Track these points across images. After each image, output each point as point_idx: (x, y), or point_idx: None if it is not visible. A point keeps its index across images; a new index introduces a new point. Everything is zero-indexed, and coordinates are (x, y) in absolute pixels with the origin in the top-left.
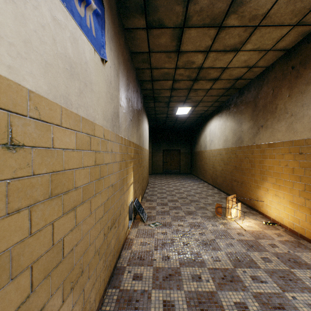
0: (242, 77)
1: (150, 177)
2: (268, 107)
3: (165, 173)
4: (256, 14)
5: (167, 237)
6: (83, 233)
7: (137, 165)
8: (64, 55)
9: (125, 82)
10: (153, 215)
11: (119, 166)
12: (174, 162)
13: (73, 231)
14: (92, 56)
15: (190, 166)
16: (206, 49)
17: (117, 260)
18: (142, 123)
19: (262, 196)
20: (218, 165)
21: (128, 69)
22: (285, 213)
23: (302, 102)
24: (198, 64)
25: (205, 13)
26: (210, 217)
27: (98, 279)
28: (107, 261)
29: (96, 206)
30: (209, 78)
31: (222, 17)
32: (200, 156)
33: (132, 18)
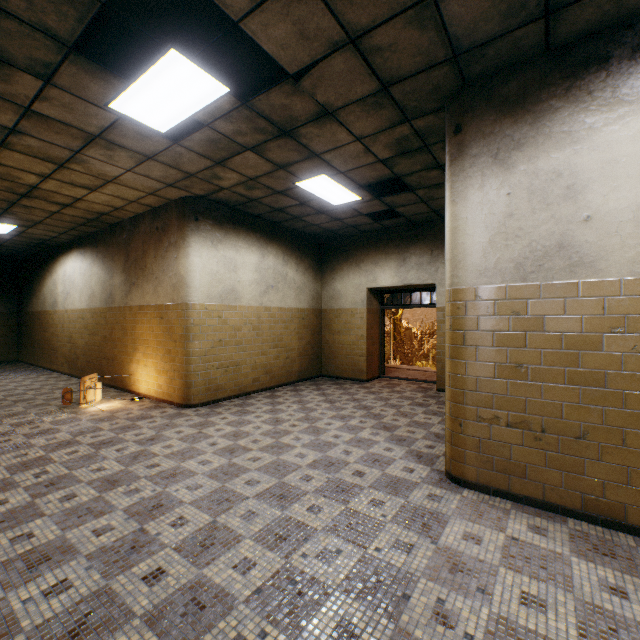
0: (110, 213)
1: None
2: (140, 262)
3: None
4: (106, 174)
5: None
6: None
7: None
8: None
9: None
10: None
11: None
12: None
13: None
14: None
15: (18, 345)
16: (44, 174)
17: None
18: None
19: (135, 371)
20: (81, 338)
21: None
22: (153, 382)
23: (163, 267)
24: (31, 183)
25: (38, 150)
26: (54, 411)
27: None
28: None
29: None
30: (55, 201)
31: (63, 161)
32: (45, 322)
33: None
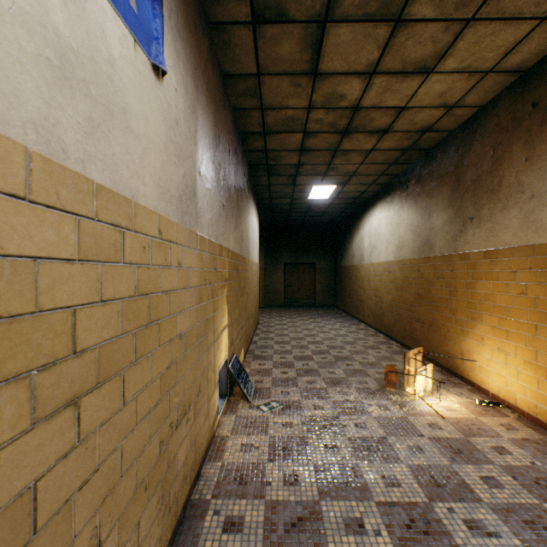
0: (433, 126)
1: (262, 313)
2: (484, 182)
3: (289, 305)
4: None
5: (294, 434)
6: (103, 454)
7: (237, 292)
8: (40, 22)
9: (211, 130)
10: (267, 388)
11: (198, 296)
12: (304, 286)
13: (69, 457)
14: (127, 52)
15: (334, 294)
16: (369, 68)
17: (193, 485)
18: (245, 213)
19: (472, 350)
20: (386, 292)
21: (217, 106)
22: (520, 383)
23: None
24: (352, 101)
25: None
26: (374, 390)
27: (146, 542)
28: (168, 496)
29: (139, 385)
30: (372, 128)
31: None
32: (352, 275)
33: None
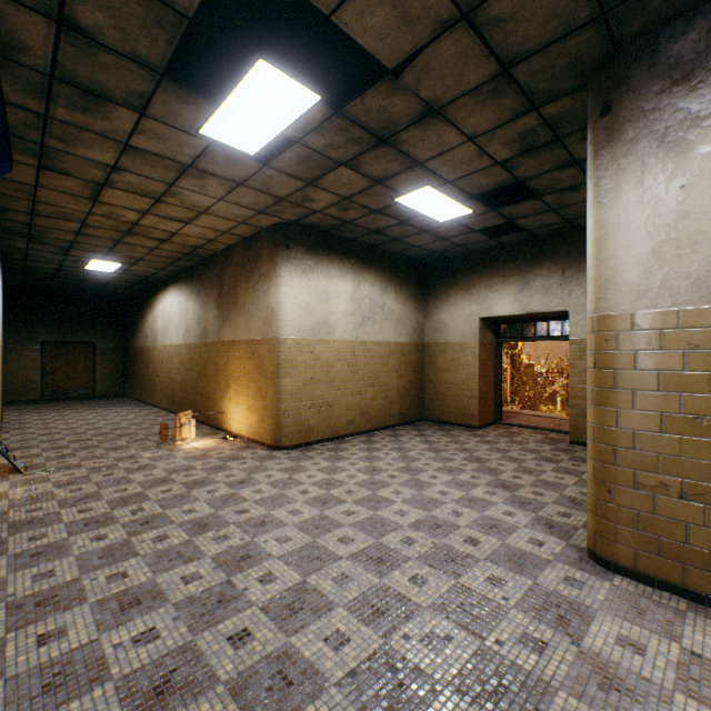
0: (203, 246)
1: (4, 412)
2: (232, 295)
3: (52, 399)
4: (198, 205)
5: (77, 476)
6: None
7: None
8: None
9: None
10: (41, 463)
11: None
12: (78, 372)
13: None
14: None
15: (124, 380)
16: (143, 210)
17: None
18: None
19: (227, 408)
20: (178, 373)
21: None
22: (245, 421)
23: (254, 300)
24: (132, 220)
25: (137, 186)
26: (153, 446)
27: None
28: None
29: None
30: (153, 237)
31: (159, 195)
32: (147, 358)
33: (15, 153)
